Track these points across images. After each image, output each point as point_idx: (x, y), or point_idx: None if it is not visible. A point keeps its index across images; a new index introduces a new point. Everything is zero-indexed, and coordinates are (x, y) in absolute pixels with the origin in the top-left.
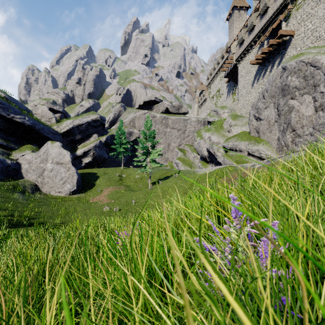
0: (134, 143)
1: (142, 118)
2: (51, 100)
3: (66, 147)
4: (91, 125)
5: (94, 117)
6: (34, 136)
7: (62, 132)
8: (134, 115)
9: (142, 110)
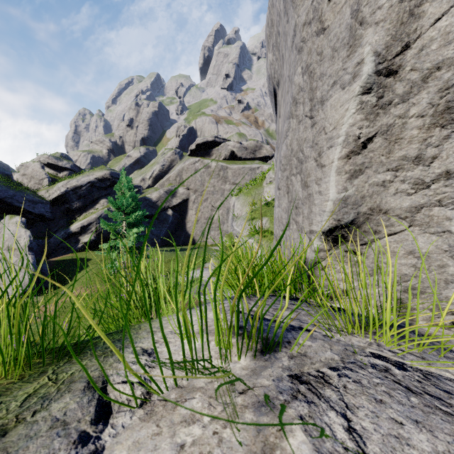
0: (182, 209)
1: (192, 170)
2: (59, 154)
3: (60, 219)
4: (96, 187)
5: (100, 174)
6: (2, 207)
7: (51, 199)
8: (181, 166)
9: (192, 158)
